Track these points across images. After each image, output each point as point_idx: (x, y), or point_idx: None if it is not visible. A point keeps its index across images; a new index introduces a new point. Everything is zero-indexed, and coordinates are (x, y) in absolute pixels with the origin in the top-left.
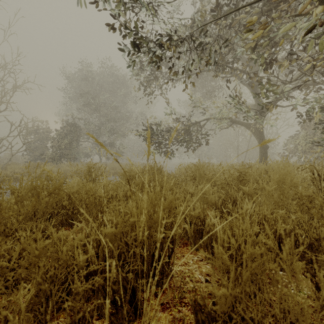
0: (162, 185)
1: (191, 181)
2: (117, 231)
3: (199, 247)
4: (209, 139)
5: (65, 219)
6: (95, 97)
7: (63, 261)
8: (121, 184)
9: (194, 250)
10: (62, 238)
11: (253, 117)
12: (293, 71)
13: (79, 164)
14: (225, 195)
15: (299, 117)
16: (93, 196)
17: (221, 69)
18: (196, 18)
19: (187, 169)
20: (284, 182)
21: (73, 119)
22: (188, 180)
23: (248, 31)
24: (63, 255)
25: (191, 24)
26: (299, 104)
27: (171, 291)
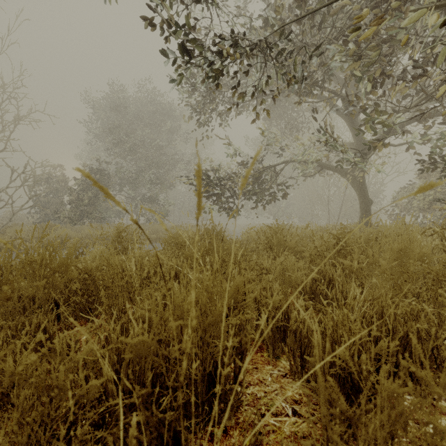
0: (223, 257)
1: (264, 251)
2: (150, 339)
3: (280, 353)
4: (289, 192)
5: (79, 309)
6: (130, 134)
7: (58, 392)
8: (164, 256)
9: (273, 359)
10: (57, 352)
11: (352, 160)
12: (408, 94)
13: (107, 226)
14: (316, 273)
15: (418, 160)
16: (119, 276)
17: (306, 92)
18: (272, 18)
19: (259, 234)
20: (406, 254)
21: (100, 164)
22: (260, 250)
23: (352, 29)
24: (59, 381)
25: (264, 27)
26: (417, 142)
27: (239, 432)
